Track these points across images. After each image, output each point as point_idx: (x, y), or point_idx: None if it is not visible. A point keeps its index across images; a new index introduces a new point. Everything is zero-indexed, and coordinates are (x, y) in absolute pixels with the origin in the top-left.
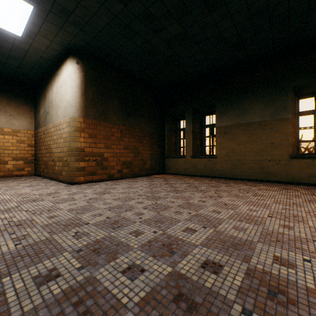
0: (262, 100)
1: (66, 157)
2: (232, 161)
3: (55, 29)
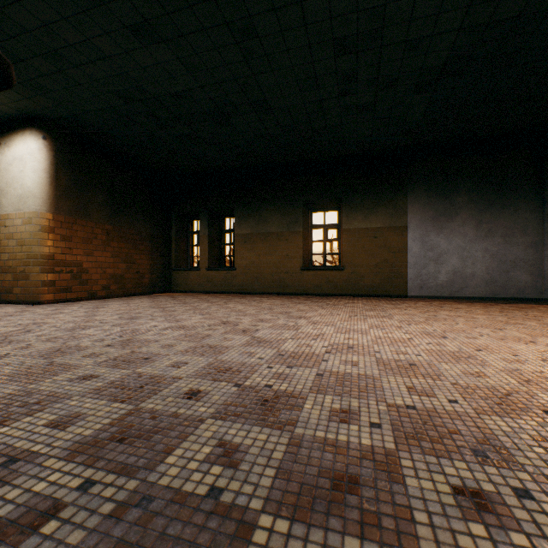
0: (279, 211)
1: (23, 267)
2: (252, 273)
3: (18, 97)
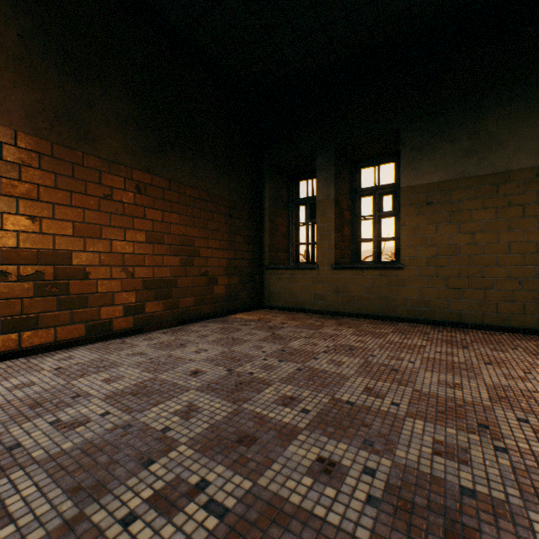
0: None
1: None
2: (451, 277)
3: None
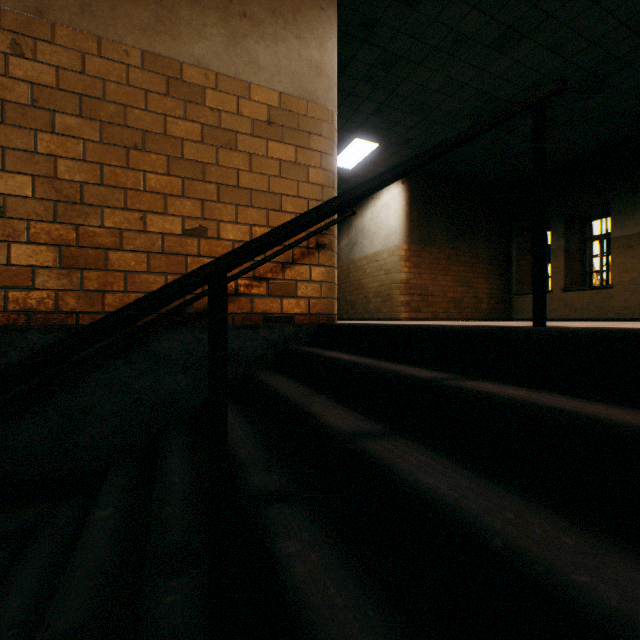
0: None
1: (388, 291)
2: None
3: (388, 156)
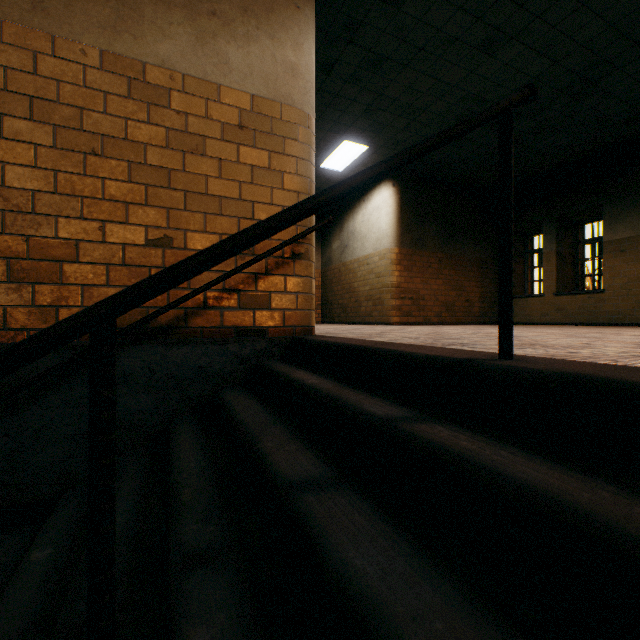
0: None
1: (379, 294)
2: (636, 295)
3: (378, 158)
